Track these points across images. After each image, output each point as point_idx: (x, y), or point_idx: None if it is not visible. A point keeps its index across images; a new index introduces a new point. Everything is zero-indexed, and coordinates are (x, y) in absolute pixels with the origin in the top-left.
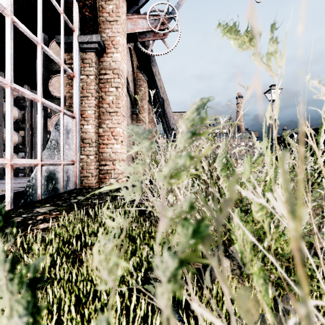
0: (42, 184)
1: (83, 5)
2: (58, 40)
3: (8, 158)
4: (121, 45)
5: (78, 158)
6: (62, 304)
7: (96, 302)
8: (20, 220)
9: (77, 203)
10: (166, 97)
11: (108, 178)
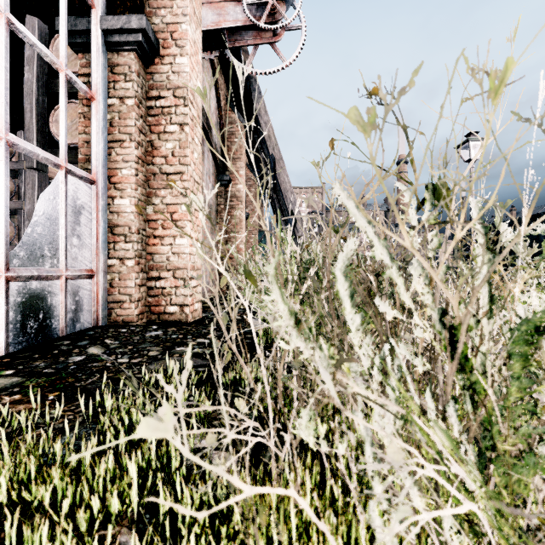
0: (11, 320)
1: None
2: None
3: None
4: (191, 41)
5: (103, 264)
6: None
7: None
8: None
9: (79, 367)
10: (279, 155)
11: (164, 304)
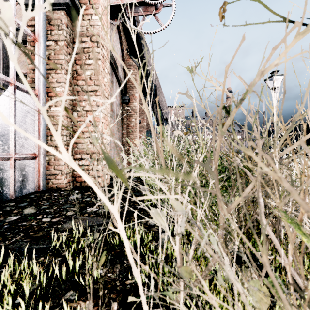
0: None
1: None
2: None
3: None
4: (102, 6)
5: (43, 150)
6: None
7: None
8: None
9: (11, 226)
10: (158, 85)
11: None
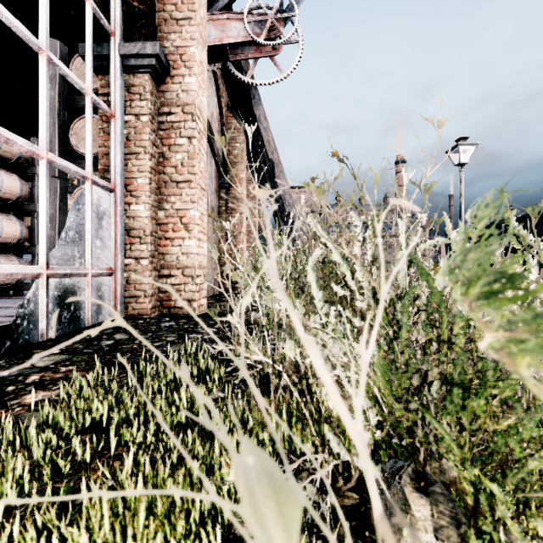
0: (50, 311)
1: None
2: (84, 51)
3: None
4: (198, 62)
5: (121, 263)
6: None
7: None
8: None
9: (112, 348)
10: (277, 159)
11: (174, 299)
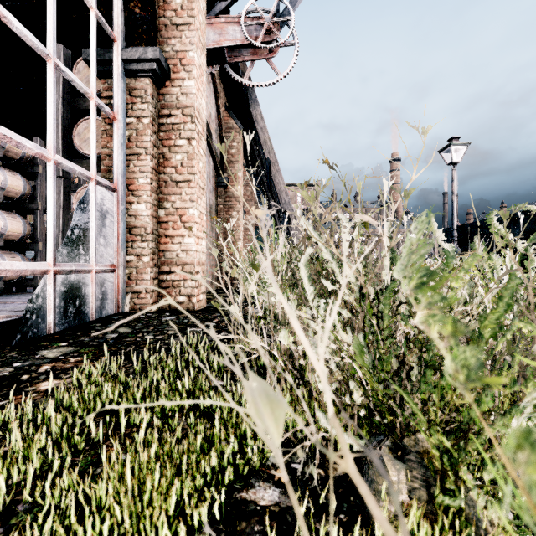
0: (57, 305)
1: None
2: (88, 56)
3: None
4: (197, 66)
5: (123, 260)
6: None
7: None
8: (7, 373)
9: (116, 341)
10: (274, 159)
11: (174, 295)
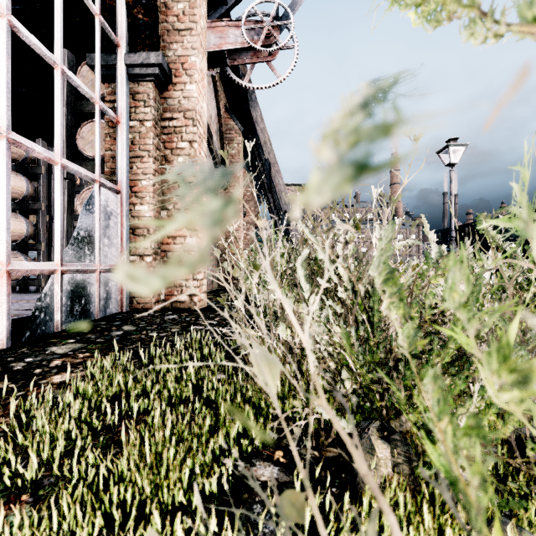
0: (63, 304)
1: (133, 3)
2: (92, 61)
3: (3, 260)
4: (198, 70)
5: (126, 260)
6: (78, 535)
7: (141, 531)
8: (20, 367)
9: (122, 338)
10: (274, 160)
11: (176, 294)
